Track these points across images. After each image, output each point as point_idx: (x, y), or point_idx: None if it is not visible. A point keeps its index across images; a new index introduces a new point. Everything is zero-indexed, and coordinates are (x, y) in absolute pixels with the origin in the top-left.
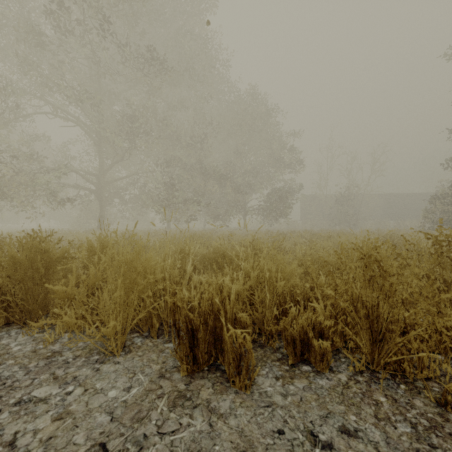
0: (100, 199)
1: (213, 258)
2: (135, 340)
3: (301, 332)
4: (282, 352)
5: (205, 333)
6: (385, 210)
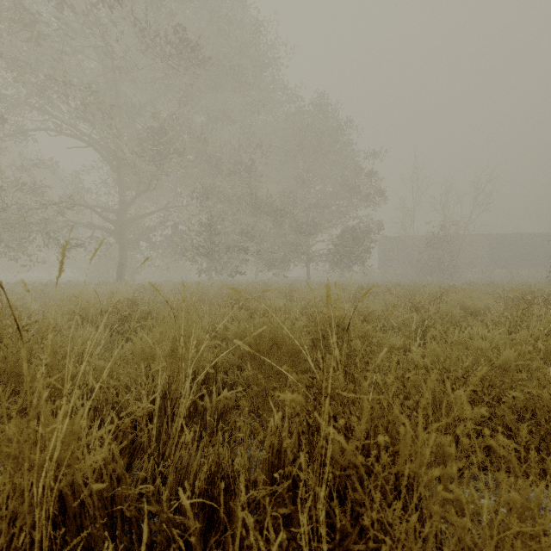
0: (120, 242)
1: (254, 347)
2: None
3: None
4: None
5: None
6: (490, 255)
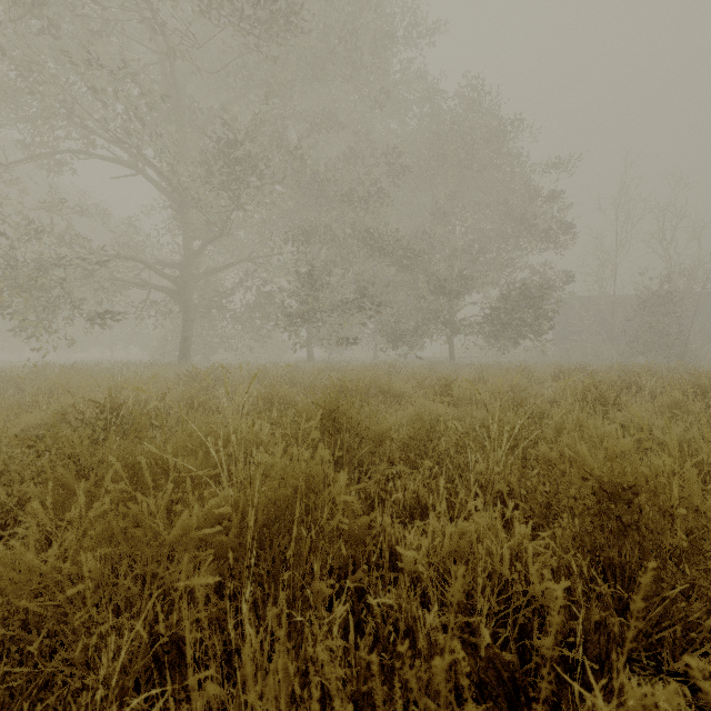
0: (184, 307)
1: None
2: None
3: None
4: None
5: None
6: None
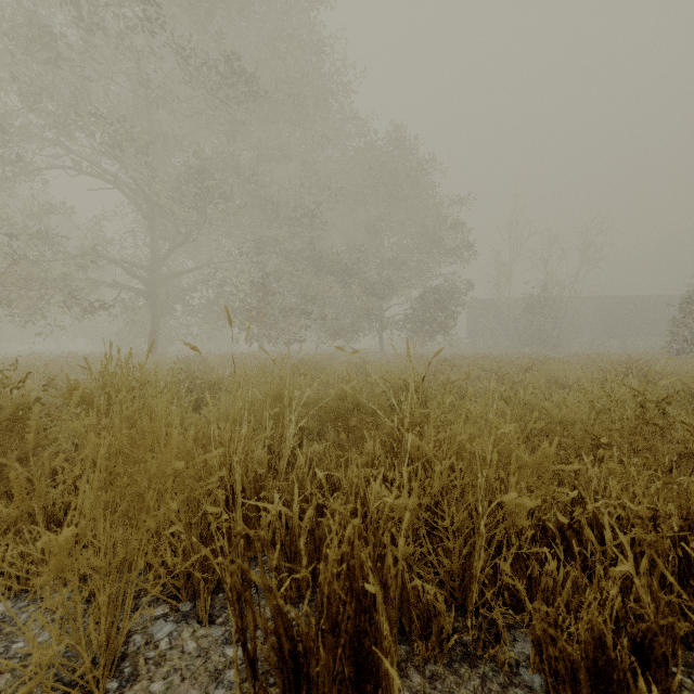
0: (152, 305)
1: (337, 409)
2: (157, 631)
3: (592, 643)
4: (529, 685)
5: (329, 658)
6: (601, 322)
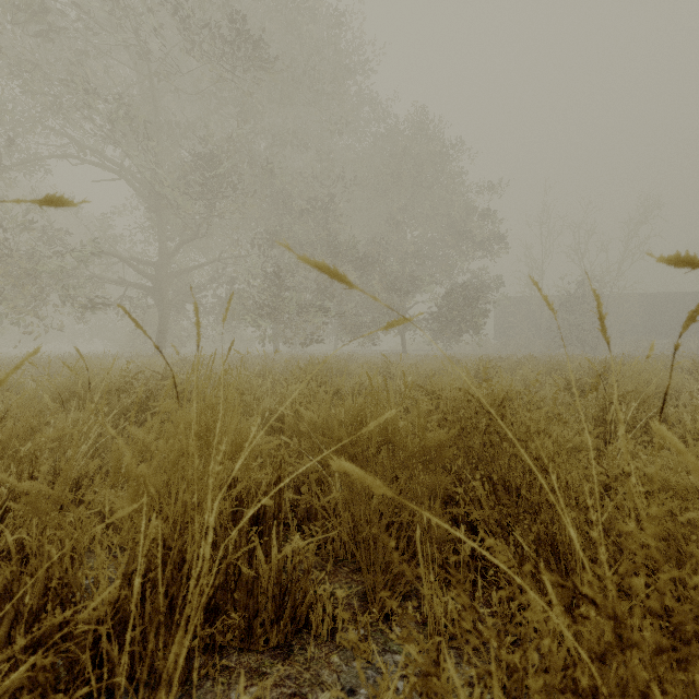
0: (160, 303)
1: (348, 448)
2: None
3: None
4: None
5: None
6: (644, 321)
